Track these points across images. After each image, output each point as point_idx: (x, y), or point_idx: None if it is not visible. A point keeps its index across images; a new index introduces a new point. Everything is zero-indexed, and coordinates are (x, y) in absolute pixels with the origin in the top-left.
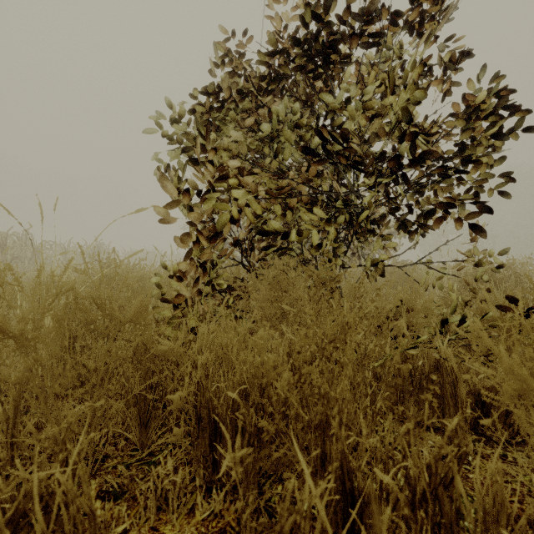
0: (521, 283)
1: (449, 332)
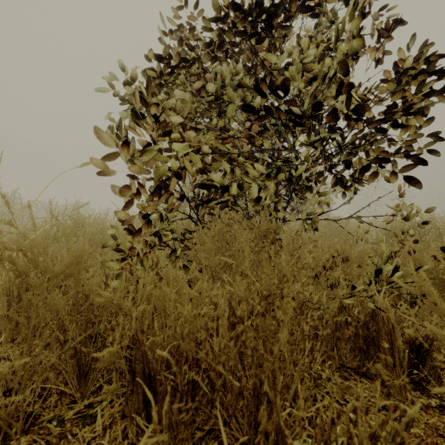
0: (440, 235)
1: (382, 281)
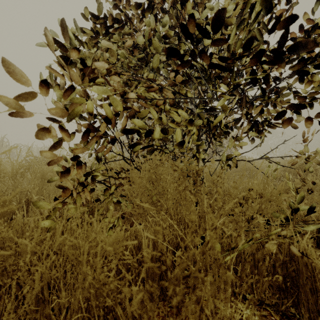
0: None
1: (296, 219)
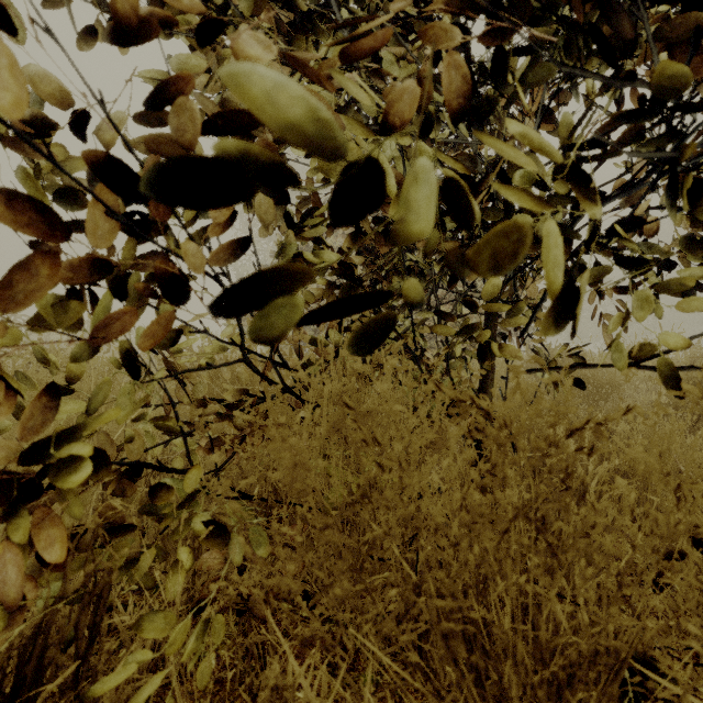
0: None
1: None
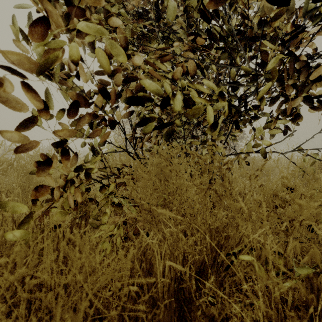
0: None
1: None
